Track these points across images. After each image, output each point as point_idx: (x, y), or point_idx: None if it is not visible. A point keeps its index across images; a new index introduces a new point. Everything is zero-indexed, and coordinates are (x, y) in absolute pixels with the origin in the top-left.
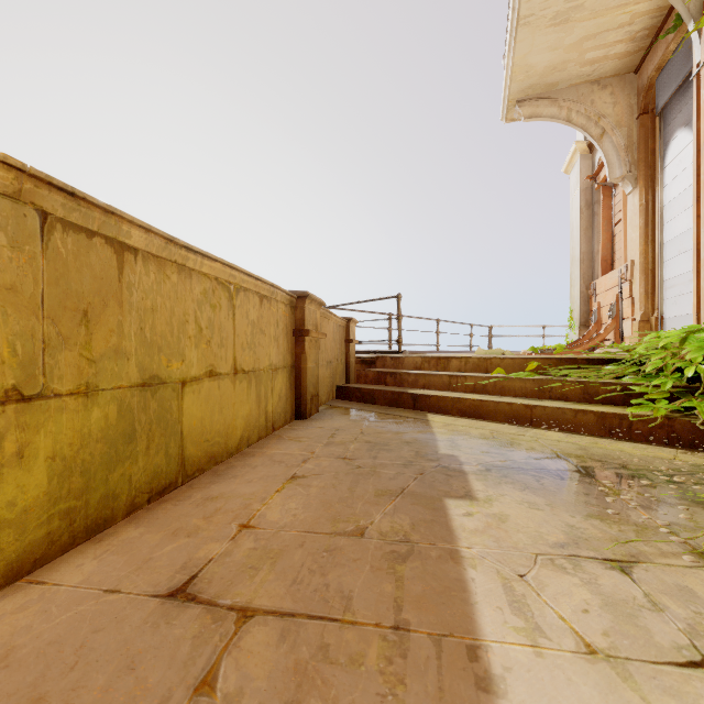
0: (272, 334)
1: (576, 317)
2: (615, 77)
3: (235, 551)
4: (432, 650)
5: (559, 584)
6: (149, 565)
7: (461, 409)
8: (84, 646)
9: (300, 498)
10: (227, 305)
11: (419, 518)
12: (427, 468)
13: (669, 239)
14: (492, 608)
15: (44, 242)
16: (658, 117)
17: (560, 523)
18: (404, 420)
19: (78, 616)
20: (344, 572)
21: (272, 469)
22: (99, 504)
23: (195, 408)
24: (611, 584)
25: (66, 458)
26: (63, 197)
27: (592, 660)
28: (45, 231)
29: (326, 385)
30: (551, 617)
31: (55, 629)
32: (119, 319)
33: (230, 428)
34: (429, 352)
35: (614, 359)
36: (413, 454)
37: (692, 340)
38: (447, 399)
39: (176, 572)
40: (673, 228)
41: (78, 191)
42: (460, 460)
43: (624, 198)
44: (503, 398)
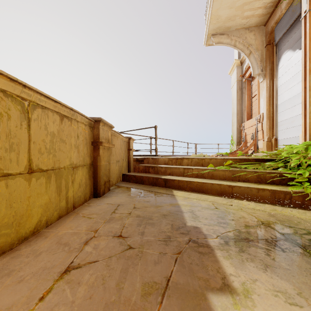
0: (72, 143)
1: (235, 139)
2: (256, 27)
3: None
4: None
5: None
6: None
7: (191, 187)
8: None
9: None
10: (19, 116)
11: None
12: (182, 244)
13: (280, 102)
14: None
15: None
16: (275, 46)
17: None
18: (160, 195)
19: None
20: None
21: (53, 256)
22: None
23: None
24: None
25: None
26: None
27: None
28: None
29: (115, 174)
30: None
31: None
32: None
33: (23, 217)
34: (169, 155)
35: (270, 159)
36: (169, 228)
37: None
38: (183, 182)
39: None
40: (283, 97)
41: None
42: (203, 232)
43: (258, 84)
44: (214, 181)
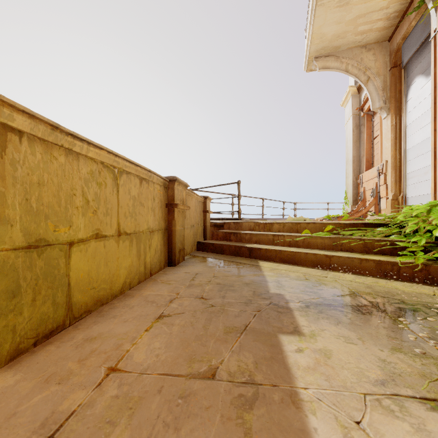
0: (149, 206)
1: (350, 197)
2: (376, 44)
3: (98, 401)
4: None
5: (394, 433)
6: (9, 424)
7: (281, 258)
8: None
9: (164, 337)
10: (111, 183)
11: (260, 356)
12: (262, 305)
13: (410, 147)
14: None
15: None
16: (403, 69)
17: (373, 357)
18: (243, 266)
19: None
20: (196, 425)
21: (145, 308)
22: None
23: (82, 263)
24: None
25: None
26: None
27: None
28: None
29: (190, 241)
30: None
31: None
32: (1, 190)
33: (114, 276)
34: (257, 219)
35: (382, 223)
36: (251, 294)
37: (435, 211)
38: (272, 251)
39: (33, 432)
40: (413, 140)
41: None
42: (286, 298)
43: (380, 121)
44: (310, 250)
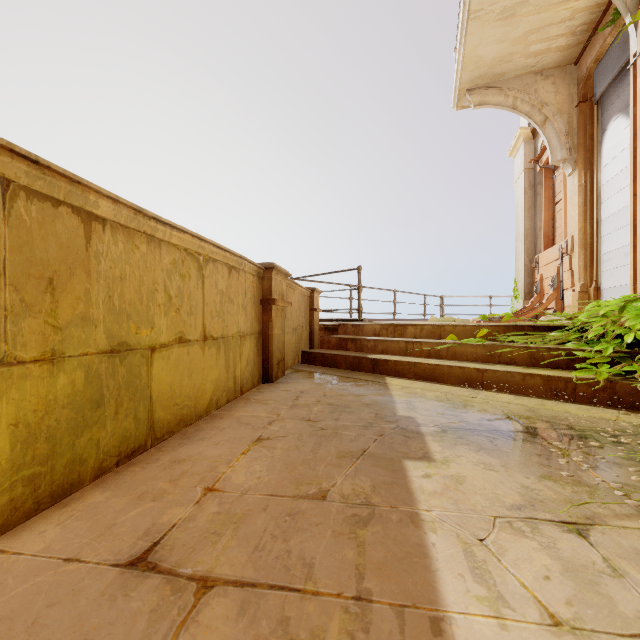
0: (240, 303)
1: (521, 288)
2: (556, 68)
3: (199, 516)
4: (395, 623)
5: (518, 549)
6: (111, 532)
7: (417, 373)
8: (36, 622)
9: (265, 460)
10: (196, 275)
11: (380, 480)
12: (386, 429)
13: (606, 216)
14: (453, 576)
15: (6, 209)
16: (596, 105)
17: (515, 484)
18: (364, 383)
19: (34, 588)
20: (306, 537)
21: (239, 431)
22: (65, 469)
23: (164, 373)
24: (569, 548)
25: (30, 424)
26: (26, 165)
27: (557, 633)
28: (7, 198)
29: (291, 350)
30: (513, 585)
31: (9, 603)
32: (86, 287)
33: (199, 392)
34: (387, 320)
35: (558, 326)
36: (372, 416)
37: (630, 309)
38: (404, 364)
39: (138, 539)
40: (610, 206)
41: (42, 160)
42: (417, 421)
43: (564, 179)
44: (456, 363)
